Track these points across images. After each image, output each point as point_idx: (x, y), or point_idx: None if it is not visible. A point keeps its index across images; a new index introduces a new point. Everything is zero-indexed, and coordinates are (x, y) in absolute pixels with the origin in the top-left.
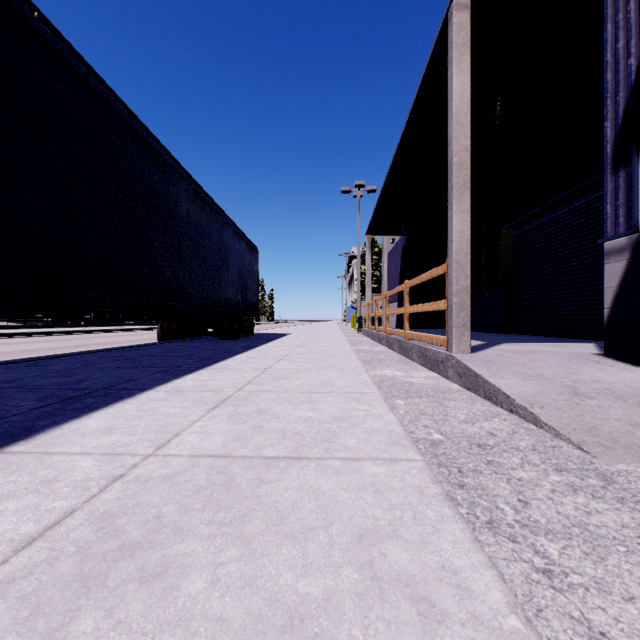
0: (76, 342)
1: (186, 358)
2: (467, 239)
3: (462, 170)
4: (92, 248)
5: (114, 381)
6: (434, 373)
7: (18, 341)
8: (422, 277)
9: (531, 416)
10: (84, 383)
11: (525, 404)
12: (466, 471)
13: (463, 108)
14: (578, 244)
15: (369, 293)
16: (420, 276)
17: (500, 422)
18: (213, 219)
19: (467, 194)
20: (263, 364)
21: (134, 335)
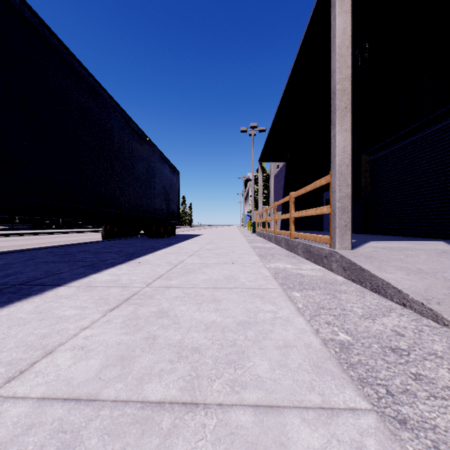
0: (43, 240)
1: (115, 253)
2: (348, 153)
3: (344, 95)
4: (27, 159)
5: (37, 275)
6: (318, 266)
7: (0, 240)
8: (306, 188)
9: (430, 312)
10: (8, 278)
11: (421, 300)
12: (396, 393)
13: (345, 43)
14: (425, 164)
15: (261, 204)
16: (304, 187)
17: (399, 318)
18: (142, 145)
19: (348, 115)
20: (177, 259)
21: (89, 235)
